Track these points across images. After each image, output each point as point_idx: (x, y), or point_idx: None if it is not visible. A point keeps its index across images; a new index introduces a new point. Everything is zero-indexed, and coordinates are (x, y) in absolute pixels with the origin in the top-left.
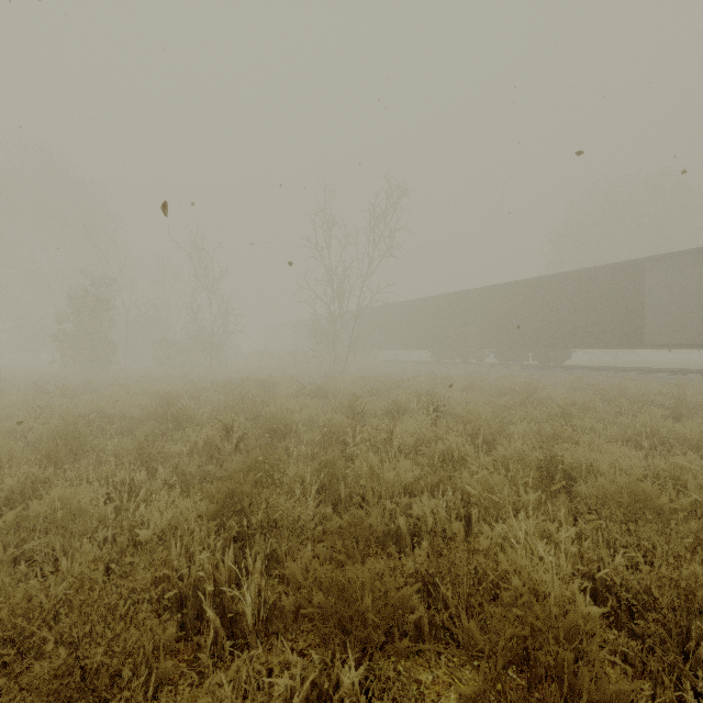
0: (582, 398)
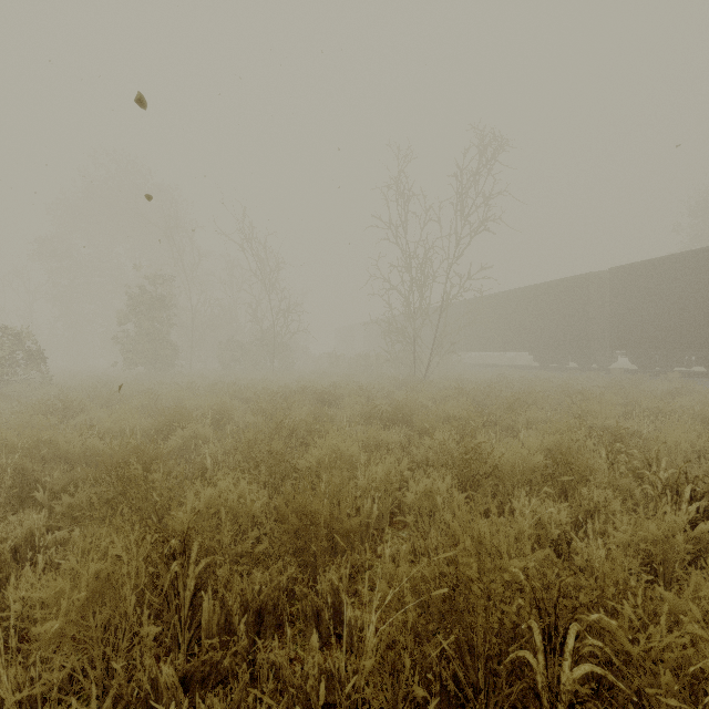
0: None
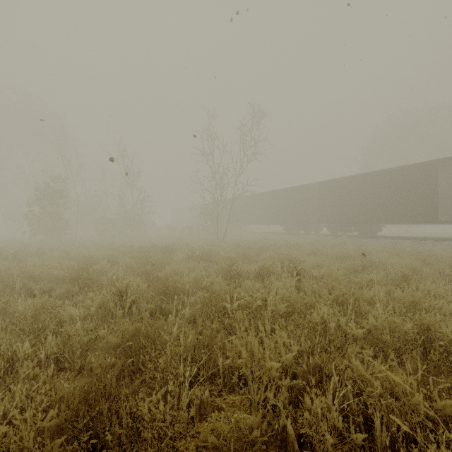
0: (410, 262)
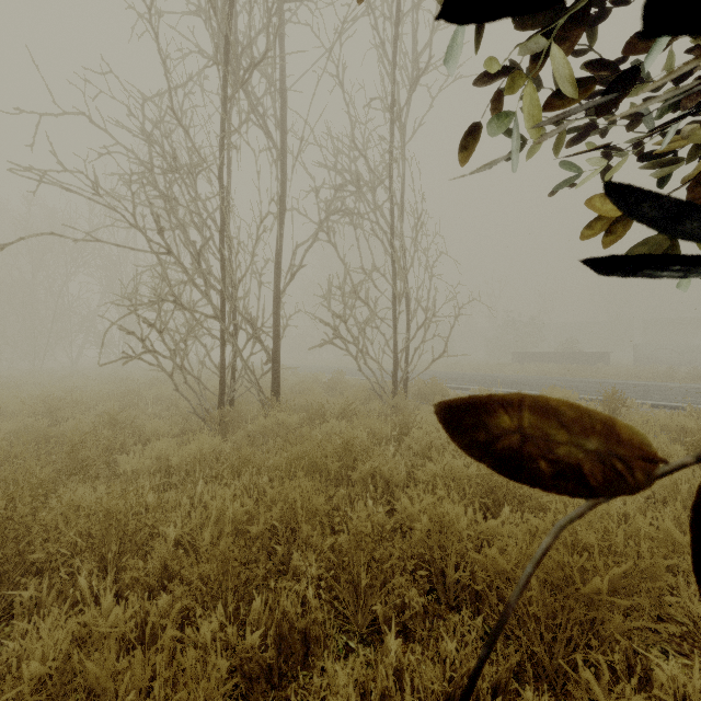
0: None
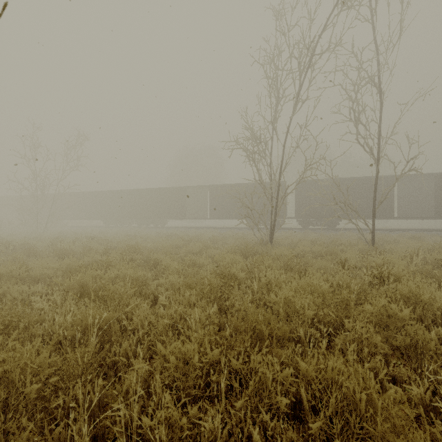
0: (147, 235)
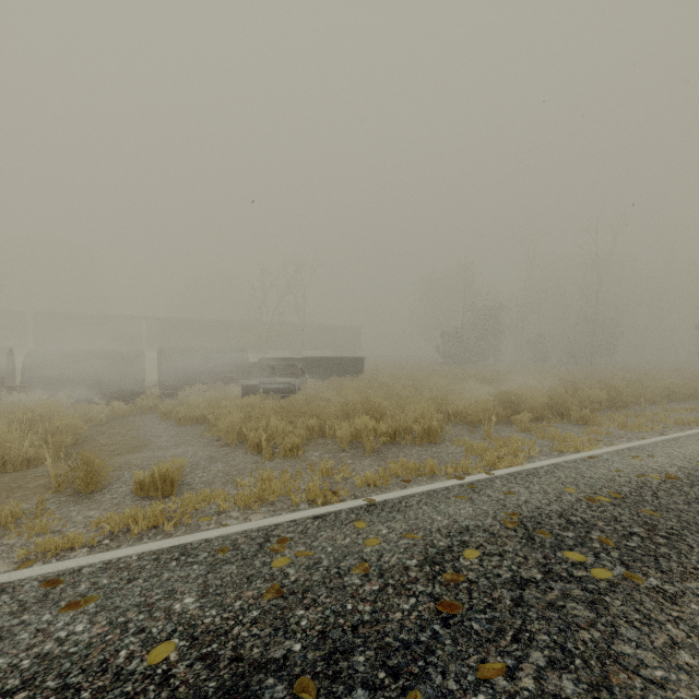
0: None
